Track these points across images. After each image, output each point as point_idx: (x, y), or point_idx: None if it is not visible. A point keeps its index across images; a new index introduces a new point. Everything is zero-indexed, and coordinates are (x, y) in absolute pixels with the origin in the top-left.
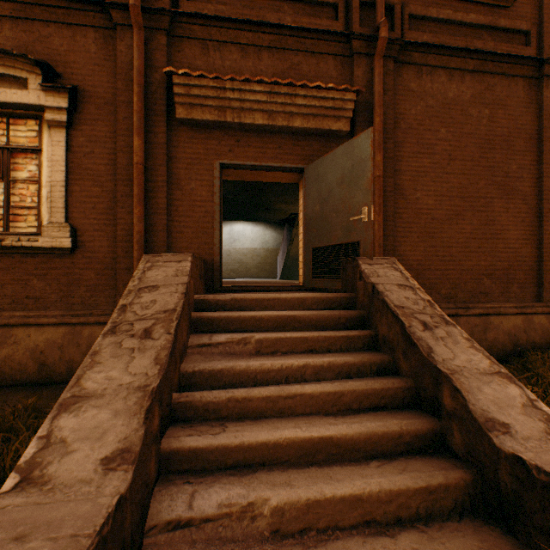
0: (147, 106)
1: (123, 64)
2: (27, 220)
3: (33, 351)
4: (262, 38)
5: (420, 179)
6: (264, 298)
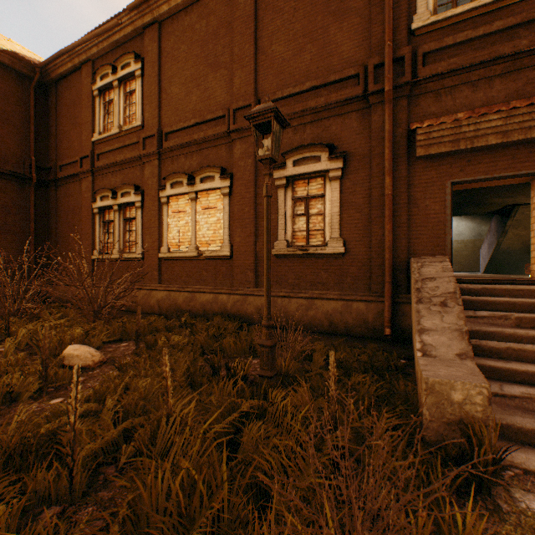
0: (392, 153)
1: (375, 129)
2: (315, 237)
3: (325, 314)
4: (493, 69)
5: None
6: (512, 289)
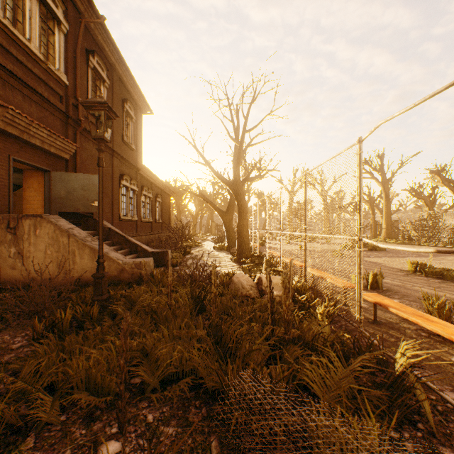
0: None
1: None
2: None
3: None
4: (35, 96)
5: None
6: None
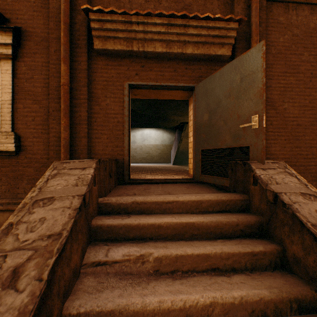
0: (72, 40)
1: (54, 8)
2: None
3: None
4: None
5: (287, 93)
6: (163, 201)
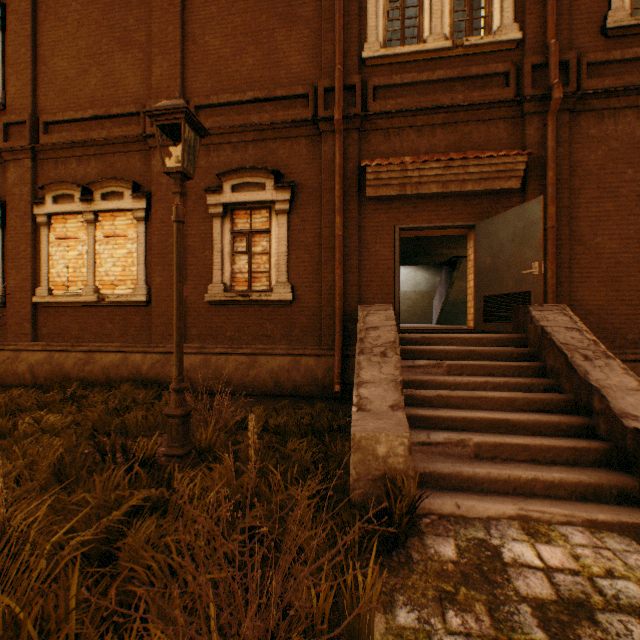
0: (343, 190)
1: (326, 160)
2: (260, 281)
3: (270, 372)
4: (436, 118)
5: (601, 223)
6: (447, 337)
